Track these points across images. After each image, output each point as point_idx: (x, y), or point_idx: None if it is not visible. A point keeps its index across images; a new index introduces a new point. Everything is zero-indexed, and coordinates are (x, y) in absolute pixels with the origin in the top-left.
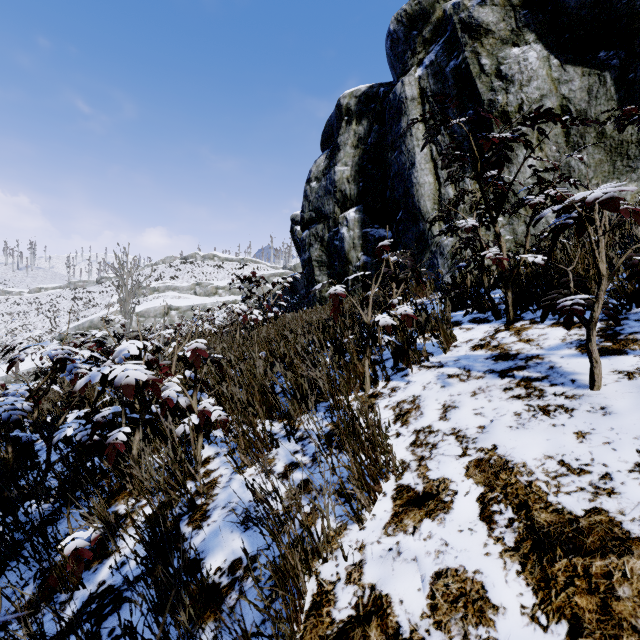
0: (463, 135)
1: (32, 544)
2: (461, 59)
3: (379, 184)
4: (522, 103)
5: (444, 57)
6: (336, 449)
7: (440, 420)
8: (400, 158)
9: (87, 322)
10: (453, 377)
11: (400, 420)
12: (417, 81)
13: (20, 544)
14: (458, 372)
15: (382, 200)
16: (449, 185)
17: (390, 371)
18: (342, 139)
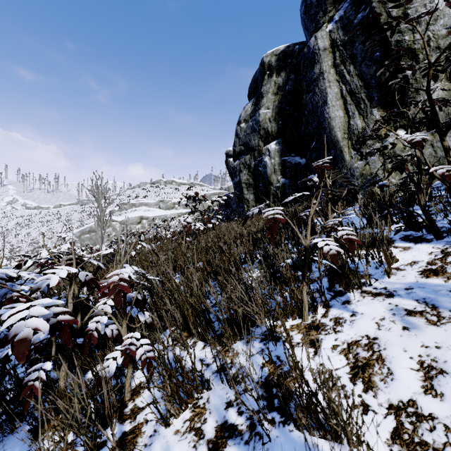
0: (370, 74)
1: None
2: (368, 10)
3: (295, 121)
4: (429, 40)
5: (352, 11)
6: (279, 413)
7: (427, 394)
8: (314, 98)
9: (88, 228)
10: (415, 315)
11: (360, 378)
12: (328, 34)
13: None
14: (419, 307)
15: (297, 134)
16: (374, 108)
17: (326, 294)
18: (265, 89)
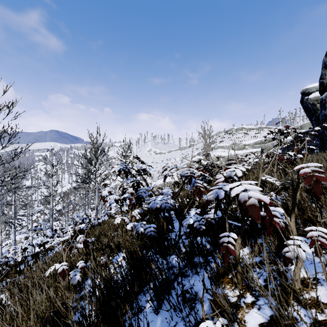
0: None
1: (177, 297)
2: None
3: None
4: None
5: None
6: None
7: None
8: None
9: (186, 164)
10: None
11: None
12: None
13: (171, 295)
14: None
15: None
16: None
17: None
18: None
